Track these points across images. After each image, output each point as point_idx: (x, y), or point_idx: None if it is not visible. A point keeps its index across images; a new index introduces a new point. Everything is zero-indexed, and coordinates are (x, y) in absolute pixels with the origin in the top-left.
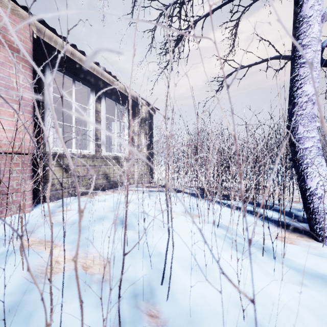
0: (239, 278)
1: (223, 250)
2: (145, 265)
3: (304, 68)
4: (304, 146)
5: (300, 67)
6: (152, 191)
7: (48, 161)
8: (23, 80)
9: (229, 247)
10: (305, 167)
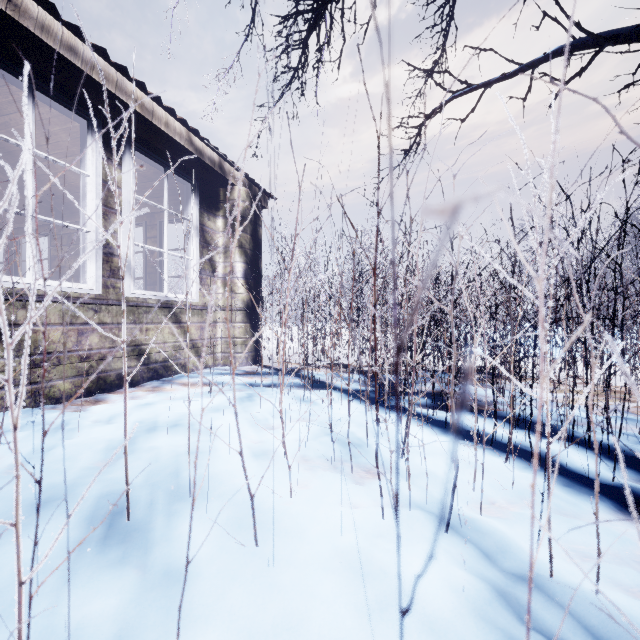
0: None
1: None
2: None
3: None
4: None
5: None
6: (253, 387)
7: None
8: None
9: None
10: None
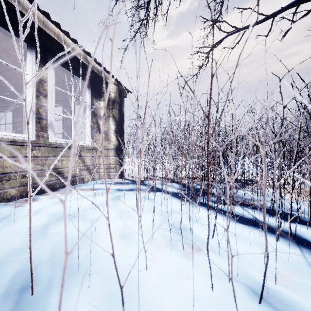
0: None
1: None
2: None
3: None
4: None
5: None
6: (120, 191)
7: None
8: None
9: None
10: None
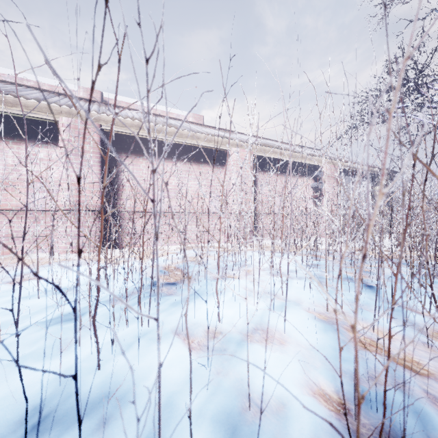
0: None
1: None
2: None
3: None
4: None
5: None
6: None
7: None
8: (336, 187)
9: None
10: None
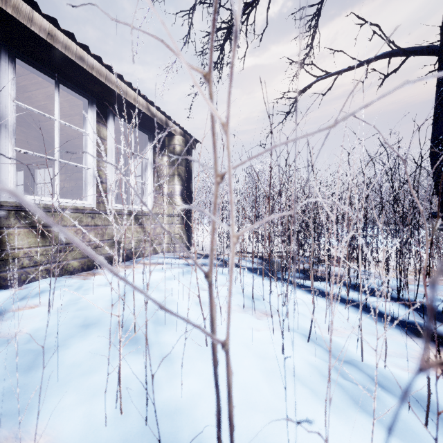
0: None
1: (338, 418)
2: None
3: None
4: None
5: None
6: (189, 266)
7: (6, 218)
8: None
9: (348, 403)
10: None
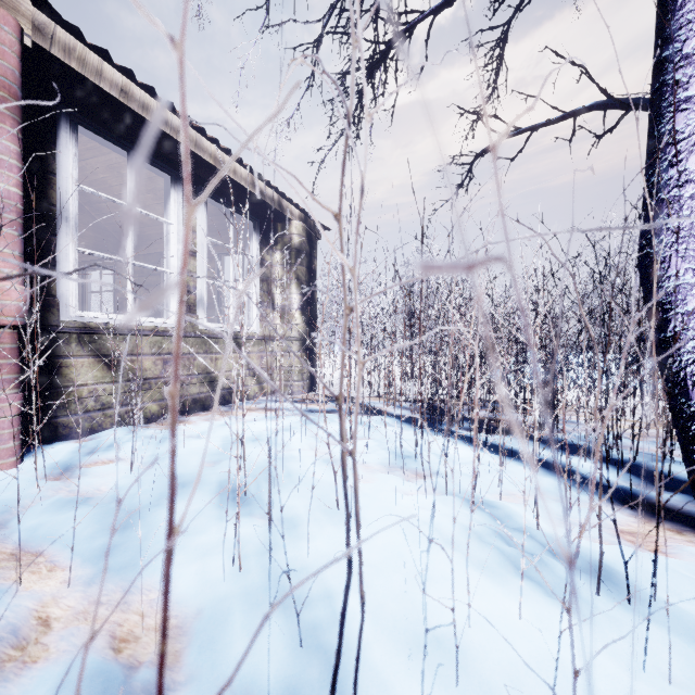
0: (553, 684)
1: (493, 581)
2: (284, 634)
3: (687, 114)
4: (686, 307)
5: (678, 112)
6: (313, 412)
7: (66, 343)
8: None
9: (508, 568)
10: (690, 359)
